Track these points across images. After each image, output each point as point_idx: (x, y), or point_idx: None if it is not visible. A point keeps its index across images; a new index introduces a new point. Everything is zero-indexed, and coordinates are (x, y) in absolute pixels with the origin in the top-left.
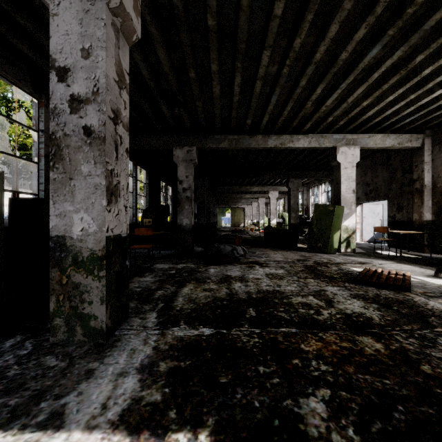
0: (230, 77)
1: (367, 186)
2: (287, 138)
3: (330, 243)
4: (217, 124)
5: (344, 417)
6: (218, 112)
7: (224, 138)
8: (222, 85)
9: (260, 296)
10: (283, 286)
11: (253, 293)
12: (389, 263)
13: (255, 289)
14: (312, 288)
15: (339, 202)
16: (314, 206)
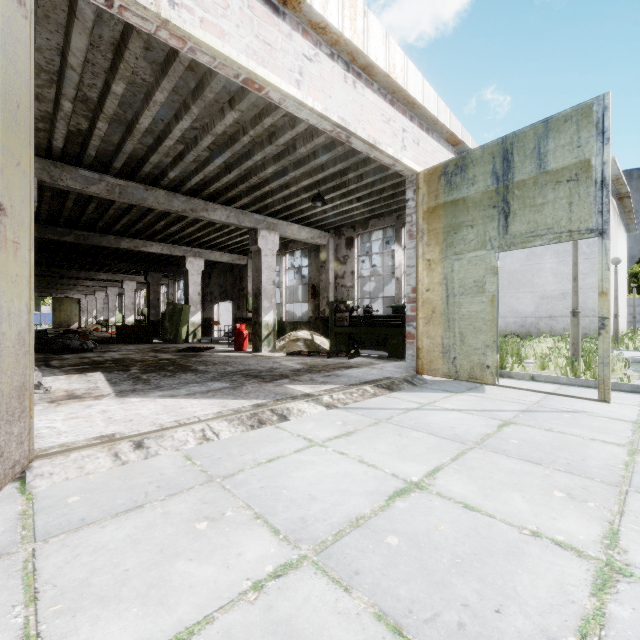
0: (85, 200)
1: (221, 287)
2: (141, 243)
3: (179, 335)
4: (62, 219)
5: (143, 367)
6: (67, 214)
7: (69, 232)
8: (75, 201)
9: (114, 359)
10: (131, 356)
11: (110, 359)
12: (214, 345)
13: (111, 358)
14: (150, 355)
15: (188, 301)
16: (167, 305)
